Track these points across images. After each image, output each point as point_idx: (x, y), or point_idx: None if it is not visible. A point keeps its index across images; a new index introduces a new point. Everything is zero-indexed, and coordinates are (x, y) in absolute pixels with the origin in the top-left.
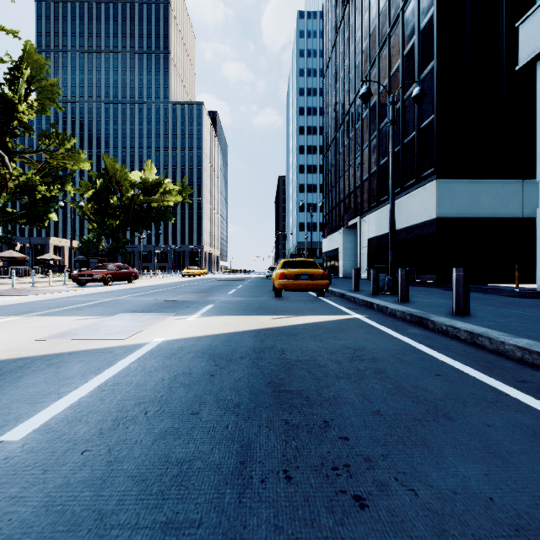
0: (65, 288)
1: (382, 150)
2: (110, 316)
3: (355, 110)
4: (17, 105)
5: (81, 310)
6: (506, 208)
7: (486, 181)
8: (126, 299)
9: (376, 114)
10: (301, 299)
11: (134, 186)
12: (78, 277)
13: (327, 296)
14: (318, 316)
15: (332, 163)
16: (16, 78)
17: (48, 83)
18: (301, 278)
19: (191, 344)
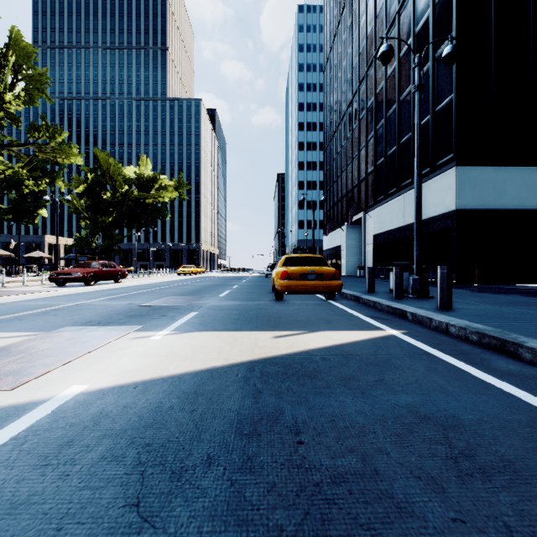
0: (38, 289)
1: (390, 139)
2: (44, 333)
3: (359, 100)
4: (2, 94)
5: (16, 322)
6: (534, 199)
7: (512, 169)
8: (94, 304)
9: (383, 100)
10: (308, 304)
11: (128, 181)
12: (56, 276)
13: (338, 299)
14: (338, 333)
15: (333, 157)
16: (2, 67)
17: (36, 72)
18: (308, 277)
19: (123, 406)
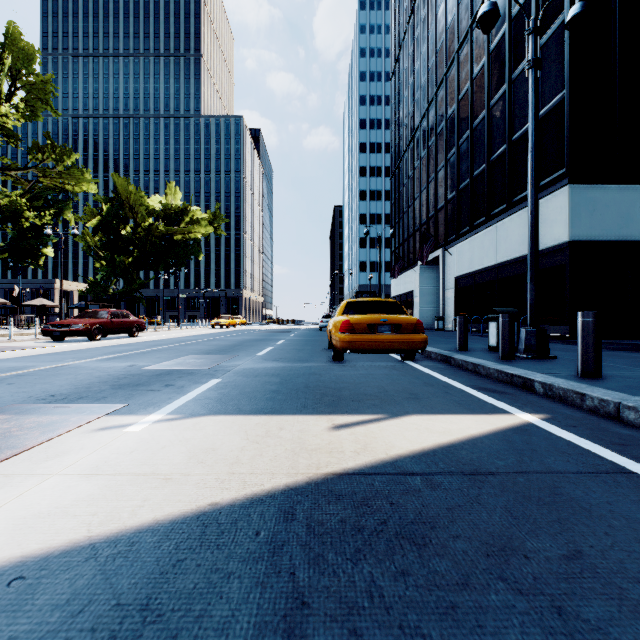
0: (25, 345)
1: (477, 155)
2: None
3: (436, 109)
4: None
5: None
6: None
7: None
8: (80, 366)
9: (468, 107)
10: (378, 367)
11: (152, 213)
12: (50, 328)
13: (419, 360)
14: (437, 419)
15: (403, 182)
16: None
17: (39, 79)
18: (379, 329)
19: None
